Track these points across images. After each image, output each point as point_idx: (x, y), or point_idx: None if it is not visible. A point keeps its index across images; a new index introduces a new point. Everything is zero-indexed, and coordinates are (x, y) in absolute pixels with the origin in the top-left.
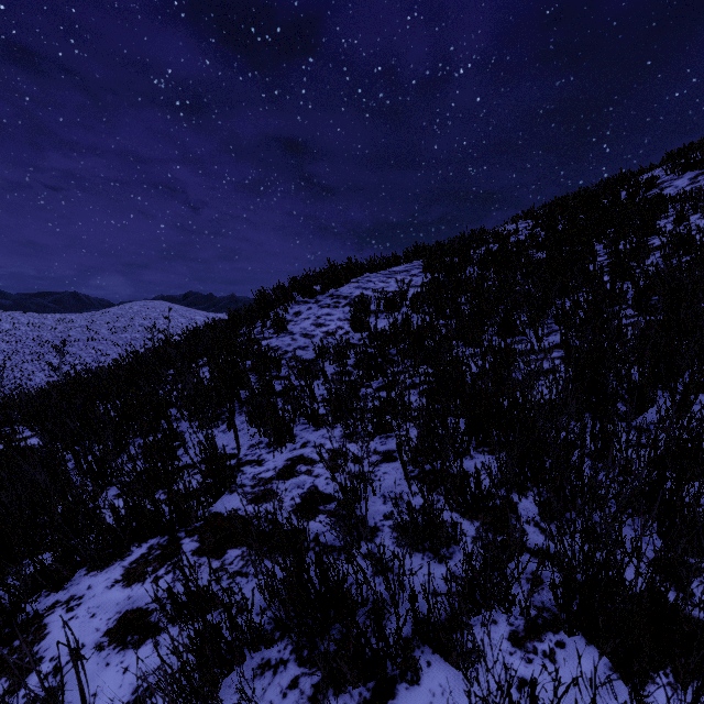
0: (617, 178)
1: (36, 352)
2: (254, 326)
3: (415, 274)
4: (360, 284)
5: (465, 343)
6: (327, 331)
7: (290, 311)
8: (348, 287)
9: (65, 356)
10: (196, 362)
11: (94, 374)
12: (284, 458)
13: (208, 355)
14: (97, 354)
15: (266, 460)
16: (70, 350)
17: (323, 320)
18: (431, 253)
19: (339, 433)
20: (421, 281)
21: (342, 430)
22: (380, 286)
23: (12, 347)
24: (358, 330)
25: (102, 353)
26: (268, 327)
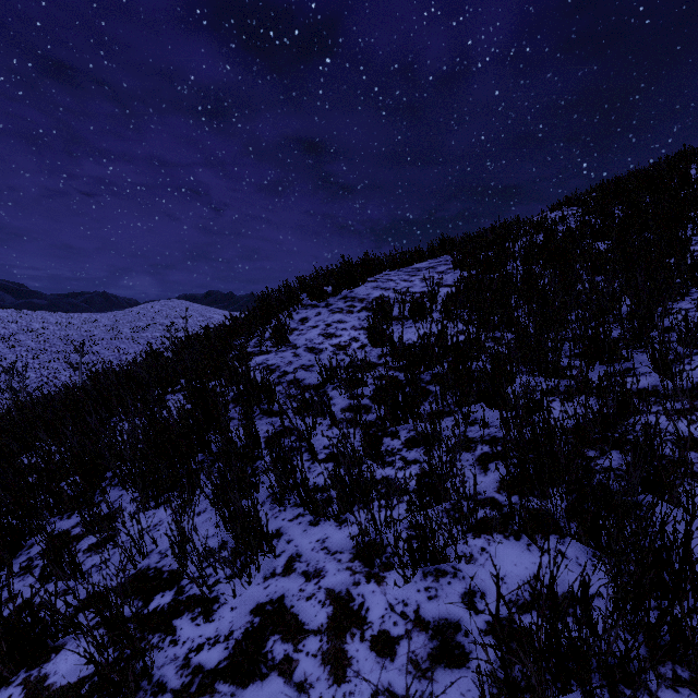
0: (680, 156)
1: (63, 351)
2: (252, 335)
3: (442, 271)
4: (378, 283)
5: (534, 370)
6: (338, 344)
7: (296, 317)
8: (364, 287)
9: (89, 355)
10: (172, 386)
11: (43, 402)
12: (251, 600)
13: (187, 377)
14: (119, 353)
15: (221, 601)
16: (94, 349)
17: (334, 329)
18: (462, 246)
19: (349, 543)
20: (451, 279)
21: (355, 534)
22: (402, 286)
23: (41, 345)
24: (377, 344)
25: (124, 352)
26: (269, 337)
